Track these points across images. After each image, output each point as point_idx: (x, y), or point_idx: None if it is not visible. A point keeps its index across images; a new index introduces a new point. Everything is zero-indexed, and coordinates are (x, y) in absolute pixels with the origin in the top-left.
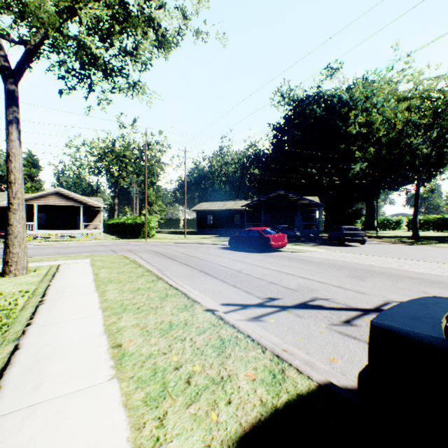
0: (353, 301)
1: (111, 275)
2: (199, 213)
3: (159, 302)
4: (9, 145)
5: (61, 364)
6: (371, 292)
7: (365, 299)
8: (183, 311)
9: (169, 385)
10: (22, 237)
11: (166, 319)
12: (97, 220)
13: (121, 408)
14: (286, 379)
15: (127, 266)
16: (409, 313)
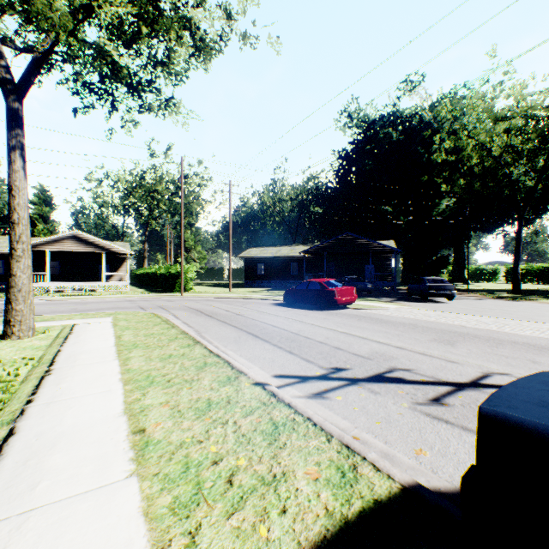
0: (443, 372)
1: (137, 338)
2: (248, 261)
3: (196, 373)
4: (11, 176)
5: (66, 455)
6: (465, 361)
7: (458, 370)
8: (225, 384)
9: (205, 486)
10: (28, 291)
11: (203, 395)
12: (123, 269)
13: (140, 518)
14: (359, 478)
15: (158, 326)
16: (532, 397)
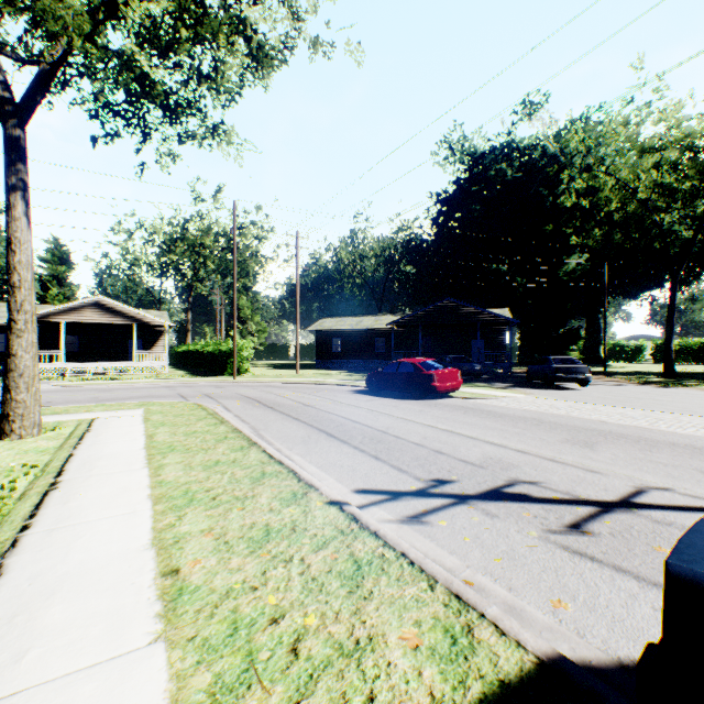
0: (581, 487)
1: (174, 438)
2: (320, 336)
3: (250, 488)
4: (11, 225)
5: (68, 608)
6: (609, 470)
7: (601, 483)
8: (289, 504)
9: (259, 657)
10: (32, 375)
11: (260, 520)
12: (159, 346)
13: None
14: (477, 646)
15: (202, 422)
16: None
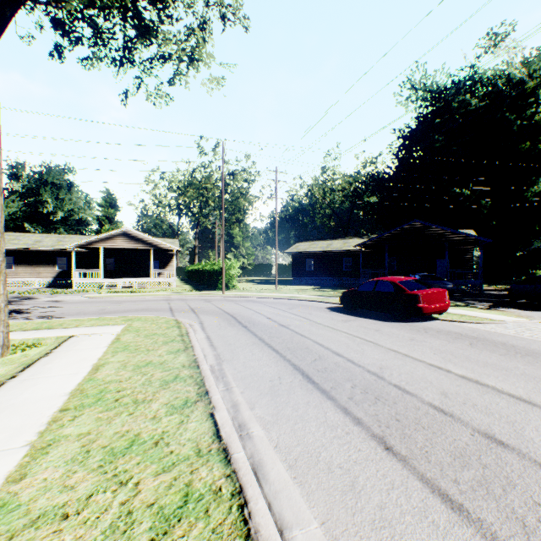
0: None
1: (119, 373)
2: (295, 257)
3: None
4: None
5: None
6: None
7: None
8: None
9: None
10: None
11: None
12: (171, 266)
13: None
14: None
15: (165, 346)
16: None
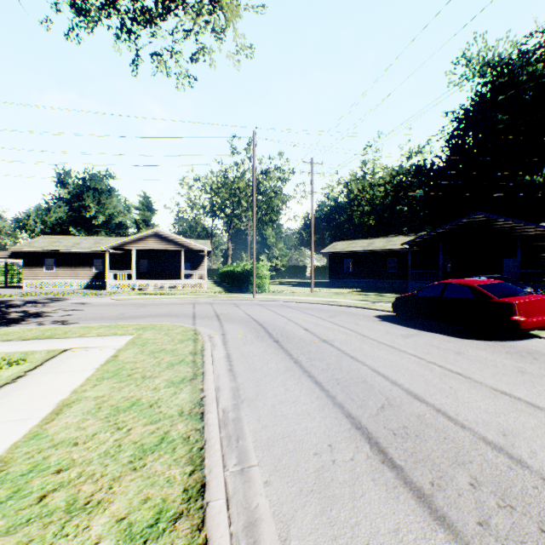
0: None
1: (81, 424)
2: (332, 257)
3: None
4: None
5: None
6: None
7: None
8: None
9: None
10: None
11: None
12: (203, 267)
13: None
14: None
15: (168, 372)
16: None
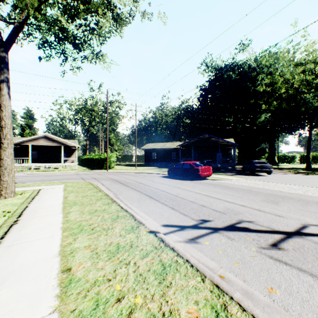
0: (275, 224)
1: (77, 198)
2: (146, 151)
3: (111, 223)
4: (1, 98)
5: (10, 291)
6: (287, 215)
7: (284, 222)
8: (129, 232)
9: None
10: (11, 169)
11: (114, 241)
12: (74, 156)
13: None
14: None
15: (90, 191)
16: None
